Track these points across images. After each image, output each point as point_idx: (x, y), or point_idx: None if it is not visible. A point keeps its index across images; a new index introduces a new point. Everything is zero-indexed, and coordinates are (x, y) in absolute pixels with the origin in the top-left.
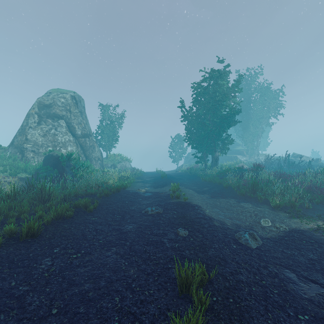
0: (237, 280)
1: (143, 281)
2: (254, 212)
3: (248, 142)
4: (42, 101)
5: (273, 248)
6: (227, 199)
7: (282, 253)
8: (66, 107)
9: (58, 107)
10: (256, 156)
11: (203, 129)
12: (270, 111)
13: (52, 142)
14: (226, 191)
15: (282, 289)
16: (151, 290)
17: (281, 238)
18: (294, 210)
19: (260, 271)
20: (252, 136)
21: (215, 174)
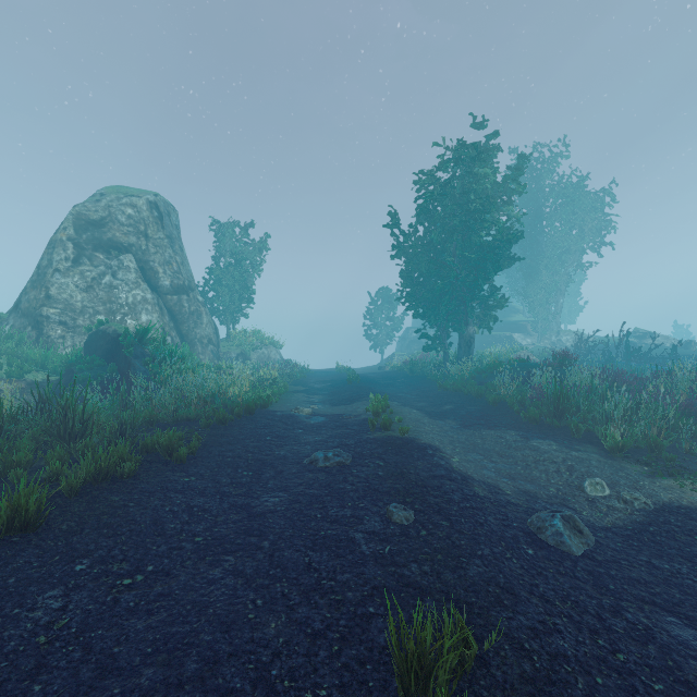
0: (551, 654)
1: (301, 657)
2: (565, 462)
3: (536, 305)
4: (83, 213)
5: (624, 555)
6: (498, 432)
7: (649, 569)
8: (137, 226)
9: (121, 227)
10: (554, 335)
11: (439, 276)
12: (585, 237)
13: (107, 302)
14: (494, 413)
15: (674, 680)
16: (321, 689)
17: (640, 529)
18: (659, 457)
19: (605, 623)
20: (546, 293)
21: (468, 375)
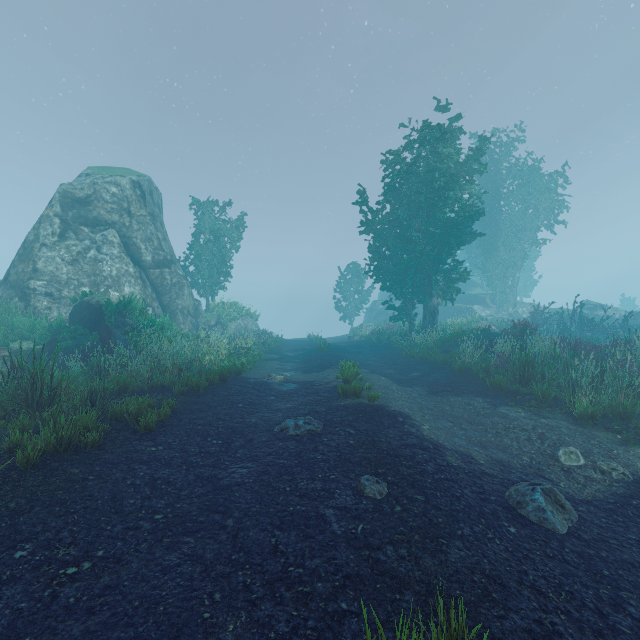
0: None
1: None
2: (535, 430)
3: (495, 279)
4: (70, 191)
5: (611, 532)
6: (465, 398)
7: None
8: (120, 203)
9: (105, 204)
10: (511, 307)
11: (405, 250)
12: (539, 215)
13: (91, 275)
14: (460, 380)
15: None
16: None
17: (623, 502)
18: (628, 424)
19: (608, 620)
20: (504, 268)
21: (433, 344)
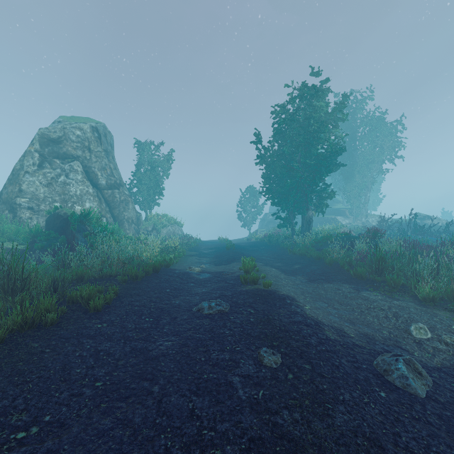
0: None
1: None
2: (390, 309)
3: (352, 197)
4: (46, 133)
5: None
6: (336, 285)
7: None
8: (83, 142)
9: (72, 143)
10: (364, 217)
11: (289, 176)
12: (384, 152)
13: (61, 194)
14: (330, 271)
15: None
16: None
17: None
18: None
19: None
20: (359, 189)
21: (309, 244)
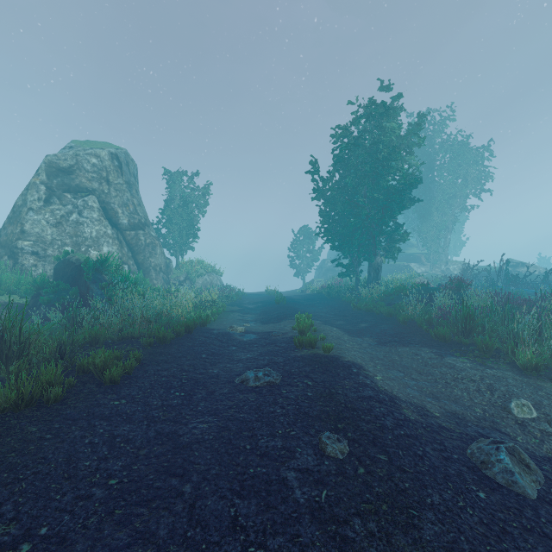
0: None
1: None
2: (483, 380)
3: (429, 240)
4: (54, 161)
5: None
6: (413, 349)
7: None
8: (100, 173)
9: (86, 173)
10: (443, 264)
11: (352, 214)
12: (468, 185)
13: (73, 236)
14: (405, 331)
15: None
16: None
17: None
18: None
19: None
20: (437, 230)
21: (378, 297)
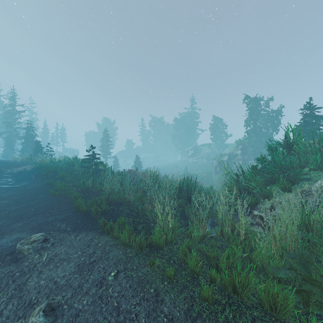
0: None
1: None
2: None
3: None
4: None
5: None
6: None
7: None
8: None
9: None
10: None
11: None
12: None
13: None
14: None
15: None
16: None
17: None
18: None
19: None
20: None
21: None
